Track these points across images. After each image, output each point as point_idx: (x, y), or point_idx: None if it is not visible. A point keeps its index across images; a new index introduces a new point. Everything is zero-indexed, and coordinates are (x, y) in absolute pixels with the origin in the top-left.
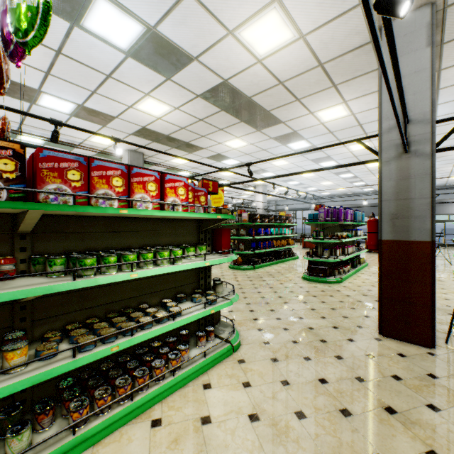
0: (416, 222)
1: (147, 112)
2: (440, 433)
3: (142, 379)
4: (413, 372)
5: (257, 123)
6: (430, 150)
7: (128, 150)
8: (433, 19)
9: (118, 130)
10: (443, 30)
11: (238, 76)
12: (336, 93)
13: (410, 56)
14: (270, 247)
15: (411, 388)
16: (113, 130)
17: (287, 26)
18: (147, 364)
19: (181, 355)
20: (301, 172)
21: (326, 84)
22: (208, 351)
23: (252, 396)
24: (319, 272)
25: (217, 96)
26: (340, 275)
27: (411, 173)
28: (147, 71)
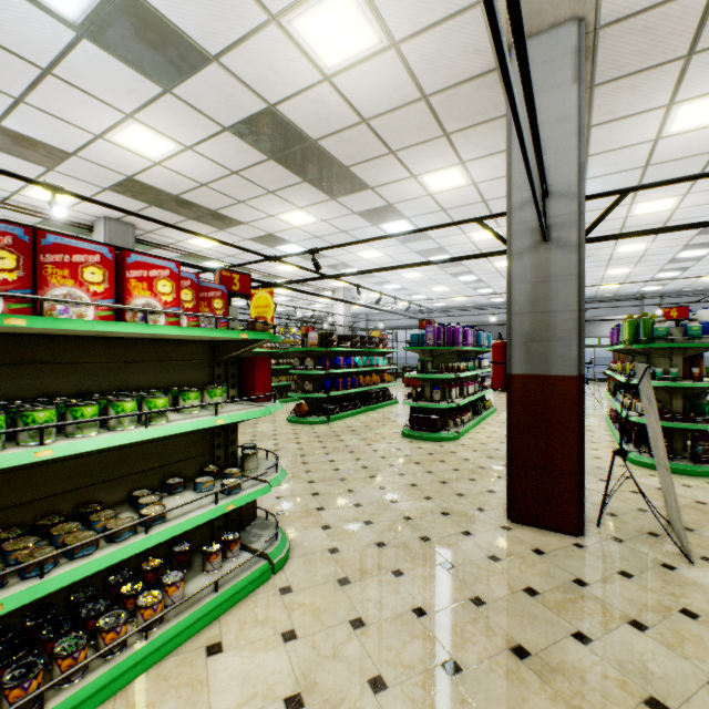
0: (558, 347)
1: (133, 150)
2: (591, 682)
3: (70, 660)
4: (554, 578)
5: (331, 187)
6: (578, 239)
7: (105, 217)
8: (581, 43)
9: (81, 178)
10: (593, 64)
11: (294, 100)
12: (449, 148)
13: (550, 95)
14: (354, 386)
15: (551, 607)
16: (69, 178)
17: (369, 22)
18: (91, 623)
19: (168, 595)
20: (396, 267)
21: (434, 130)
22: (224, 579)
23: (296, 658)
24: (426, 425)
25: (259, 132)
26: (456, 428)
27: (552, 273)
28: (124, 70)
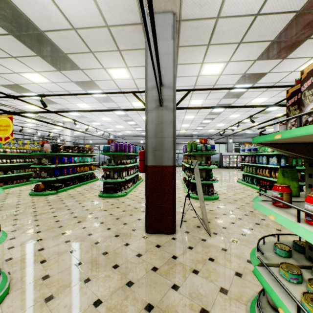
0: (166, 153)
1: None
2: (180, 311)
3: None
4: (164, 258)
5: (56, 63)
6: (173, 107)
7: None
8: (174, 23)
9: None
10: (179, 36)
11: None
12: (121, 58)
13: (163, 42)
14: (74, 173)
15: (163, 275)
16: None
17: None
18: None
19: None
20: (92, 110)
21: (113, 46)
22: None
23: None
24: (111, 190)
25: None
26: (125, 190)
27: (164, 120)
28: None
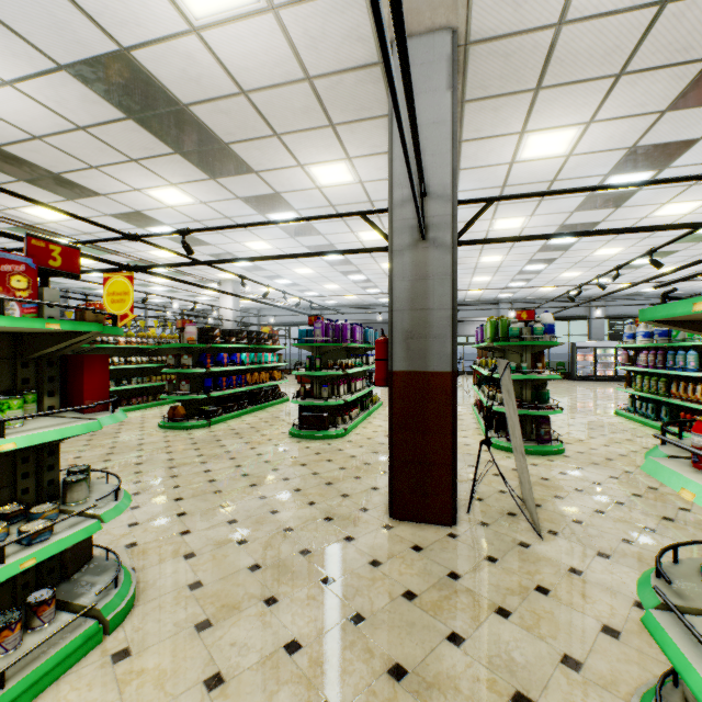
0: (435, 344)
1: None
2: (465, 690)
3: None
4: (431, 576)
5: (209, 164)
6: (452, 241)
7: None
8: (454, 53)
9: None
10: (464, 79)
11: (154, 48)
12: (336, 140)
13: (428, 97)
14: (241, 385)
15: (428, 610)
16: None
17: None
18: None
19: None
20: (279, 256)
21: (320, 118)
22: (20, 663)
23: None
24: (315, 423)
25: (111, 81)
26: (345, 424)
27: (430, 271)
28: None
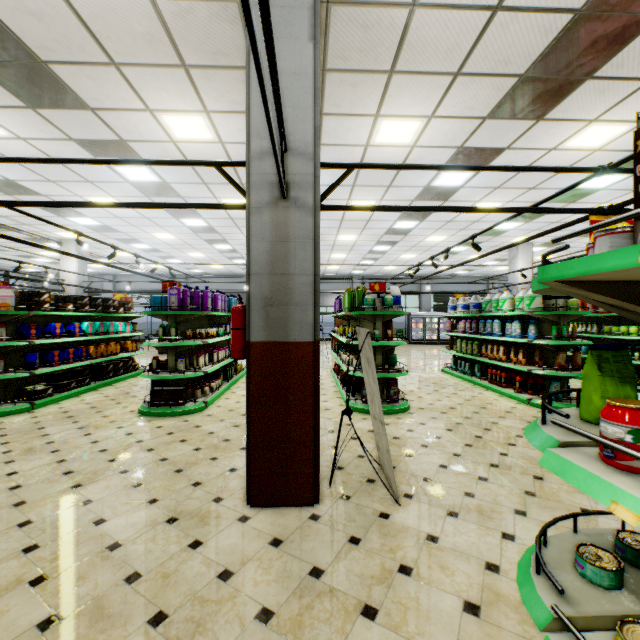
0: (296, 312)
1: None
2: None
3: None
4: (291, 579)
5: (23, 86)
6: (314, 202)
7: None
8: (316, 4)
9: None
10: (326, 44)
11: None
12: (191, 87)
13: (289, 45)
14: (81, 358)
15: (287, 633)
16: None
17: None
18: None
19: None
20: (110, 204)
21: (169, 53)
22: None
23: None
24: (170, 398)
25: None
26: (205, 397)
27: (291, 233)
28: None
